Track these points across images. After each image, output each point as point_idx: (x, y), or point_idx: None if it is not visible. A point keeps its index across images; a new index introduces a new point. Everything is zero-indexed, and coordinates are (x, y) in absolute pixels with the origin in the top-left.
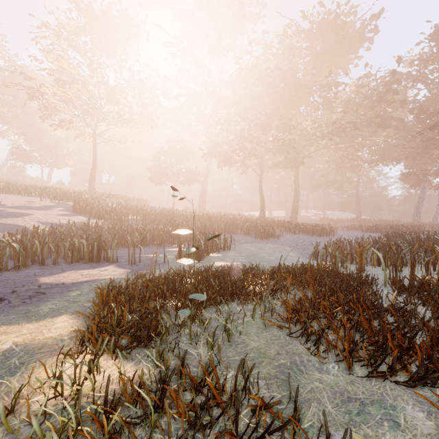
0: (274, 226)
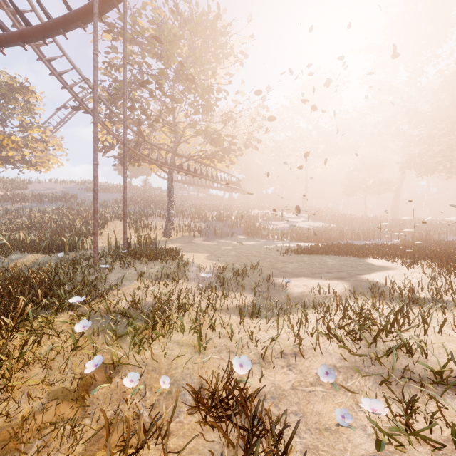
0: None
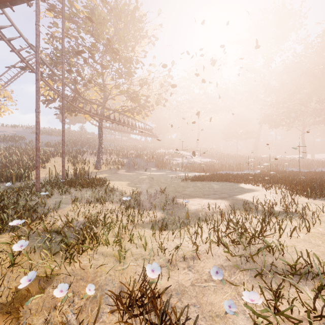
0: (312, 163)
